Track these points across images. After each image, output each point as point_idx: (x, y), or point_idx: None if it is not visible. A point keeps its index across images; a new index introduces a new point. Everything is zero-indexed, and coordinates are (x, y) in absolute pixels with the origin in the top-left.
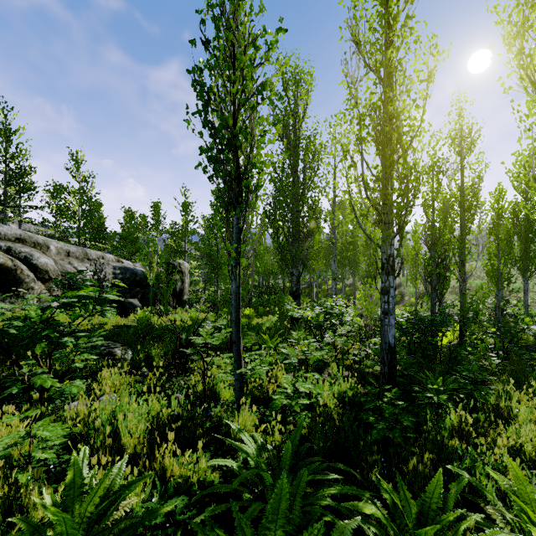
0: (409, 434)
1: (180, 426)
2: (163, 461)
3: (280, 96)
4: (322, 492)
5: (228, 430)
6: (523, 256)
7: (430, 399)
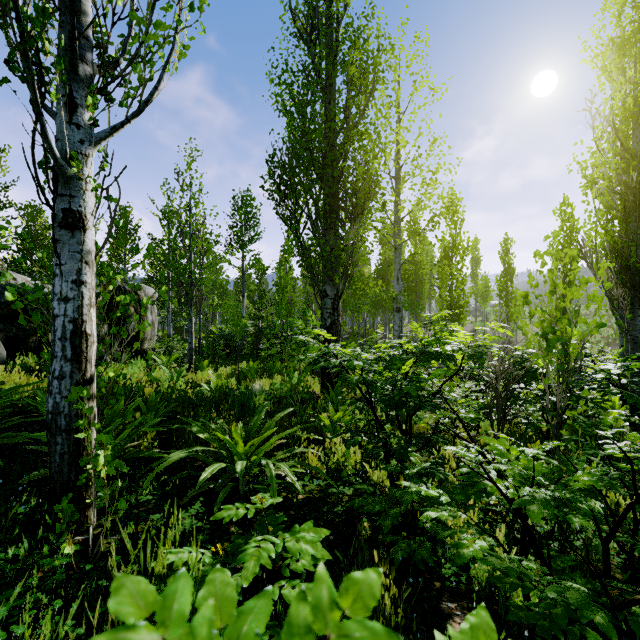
0: None
1: None
2: None
3: None
4: None
5: None
6: None
7: None
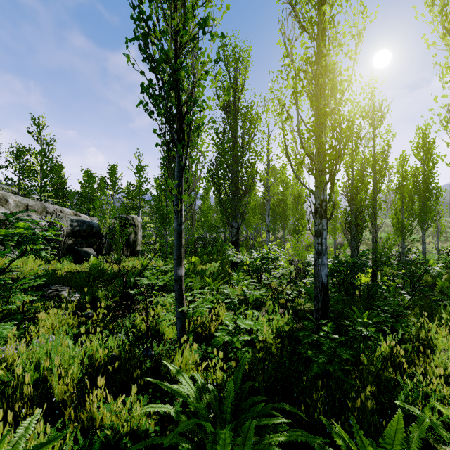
0: (346, 366)
1: (118, 367)
2: (91, 410)
3: (222, 34)
4: (268, 439)
5: (168, 369)
6: (421, 212)
7: (360, 332)
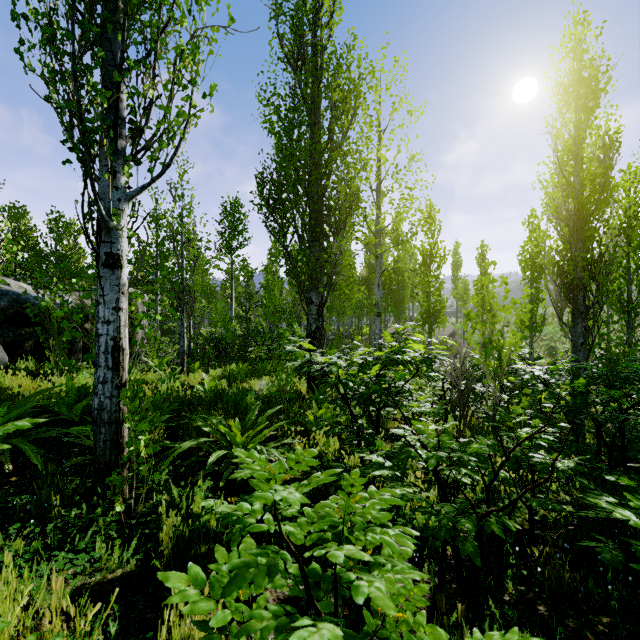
0: None
1: None
2: None
3: None
4: None
5: None
6: None
7: None
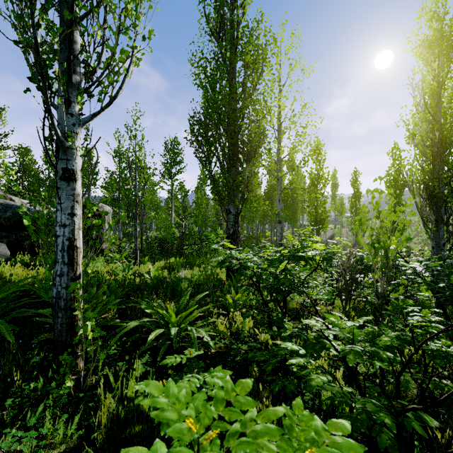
0: None
1: None
2: None
3: None
4: None
5: None
6: None
7: None
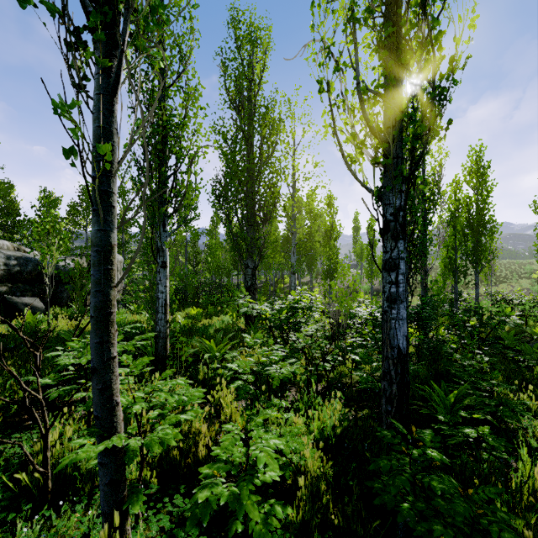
0: None
1: None
2: None
3: None
4: None
5: None
6: (474, 250)
7: (461, 433)
